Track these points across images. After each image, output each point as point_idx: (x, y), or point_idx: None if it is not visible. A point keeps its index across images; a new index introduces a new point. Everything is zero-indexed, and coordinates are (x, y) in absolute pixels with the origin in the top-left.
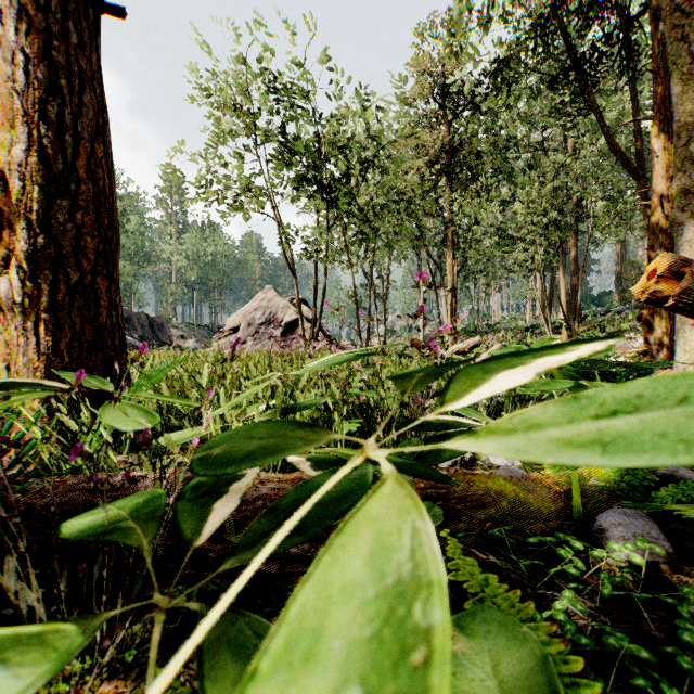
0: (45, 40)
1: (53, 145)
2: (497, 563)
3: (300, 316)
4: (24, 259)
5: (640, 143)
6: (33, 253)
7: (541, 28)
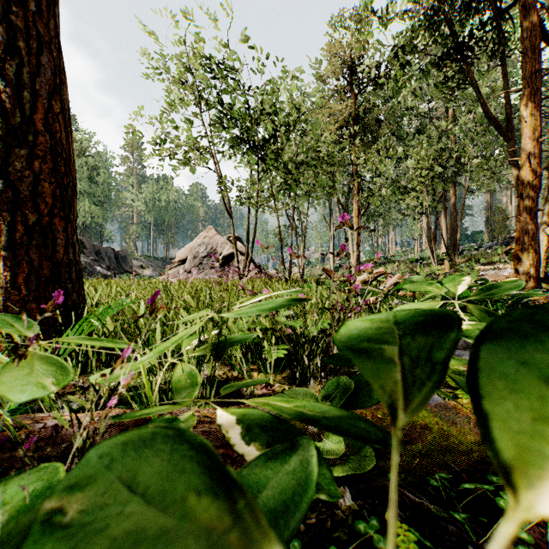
0: (4, 6)
1: (12, 100)
2: (431, 509)
3: (236, 250)
4: None
5: (509, 111)
6: None
7: (431, 17)
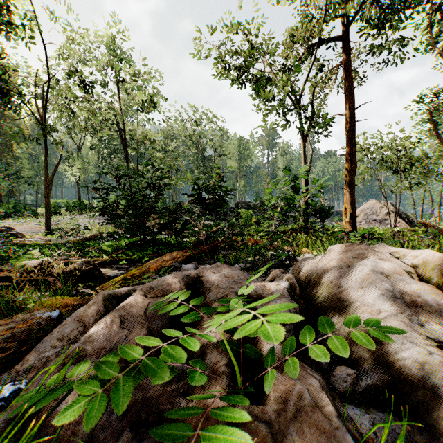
0: (351, 194)
1: (352, 205)
2: None
3: (388, 213)
4: (349, 217)
5: None
6: (350, 217)
7: None
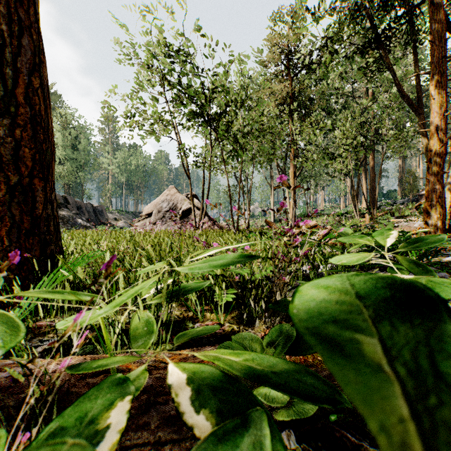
0: None
1: None
2: None
3: (193, 206)
4: None
5: (419, 91)
6: None
7: (355, 12)
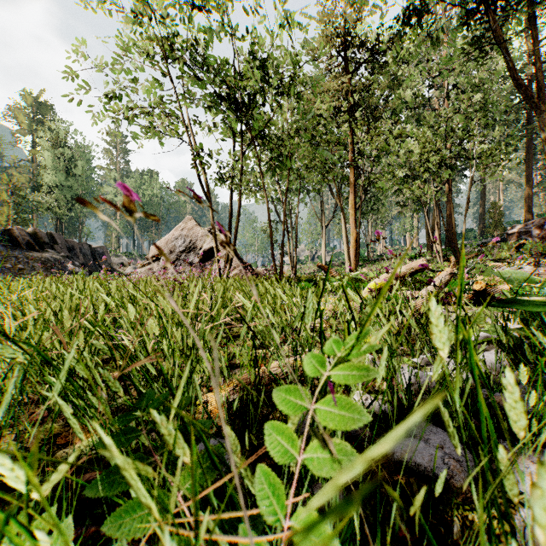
0: None
1: None
2: None
3: (215, 241)
4: None
5: (540, 78)
6: None
7: None
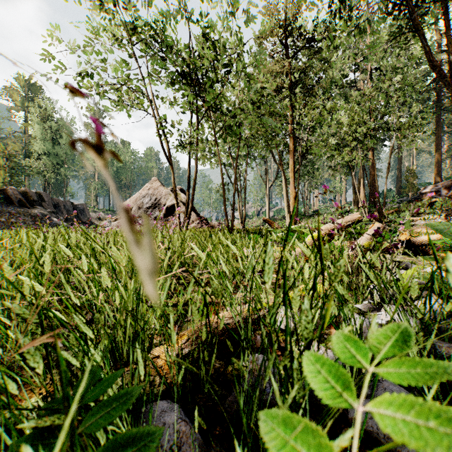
0: None
1: None
2: None
3: (176, 199)
4: None
5: None
6: None
7: None
